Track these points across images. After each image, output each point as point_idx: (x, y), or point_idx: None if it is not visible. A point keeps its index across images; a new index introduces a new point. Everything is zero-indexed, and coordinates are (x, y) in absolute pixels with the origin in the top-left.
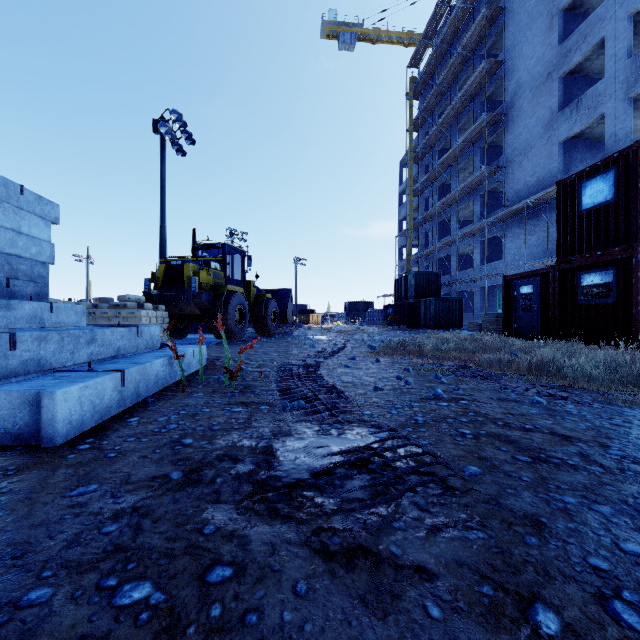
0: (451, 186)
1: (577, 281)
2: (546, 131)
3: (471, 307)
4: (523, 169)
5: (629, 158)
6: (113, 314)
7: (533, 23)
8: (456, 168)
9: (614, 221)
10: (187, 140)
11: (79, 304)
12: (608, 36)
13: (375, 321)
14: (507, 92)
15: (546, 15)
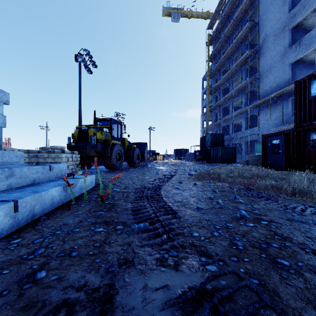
0: (229, 89)
1: (307, 137)
2: (282, 58)
3: (239, 151)
4: (269, 79)
5: None
6: (47, 156)
7: (274, 1)
8: (232, 80)
9: None
10: (93, 65)
11: (29, 151)
12: None
13: (190, 159)
14: (260, 39)
15: None
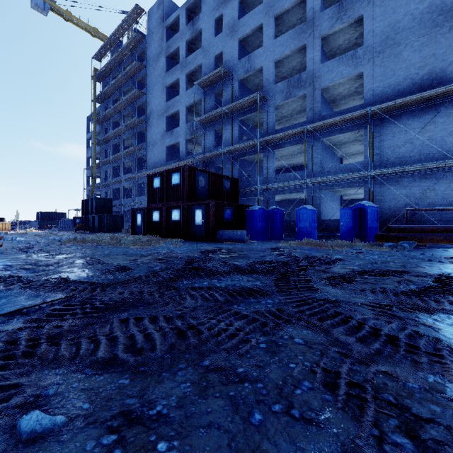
0: (121, 147)
1: (152, 213)
2: (162, 139)
3: None
4: (154, 152)
5: (163, 175)
6: None
7: (157, 84)
8: (123, 138)
9: (160, 194)
10: None
11: None
12: (181, 110)
13: (67, 228)
14: (147, 110)
15: (162, 84)
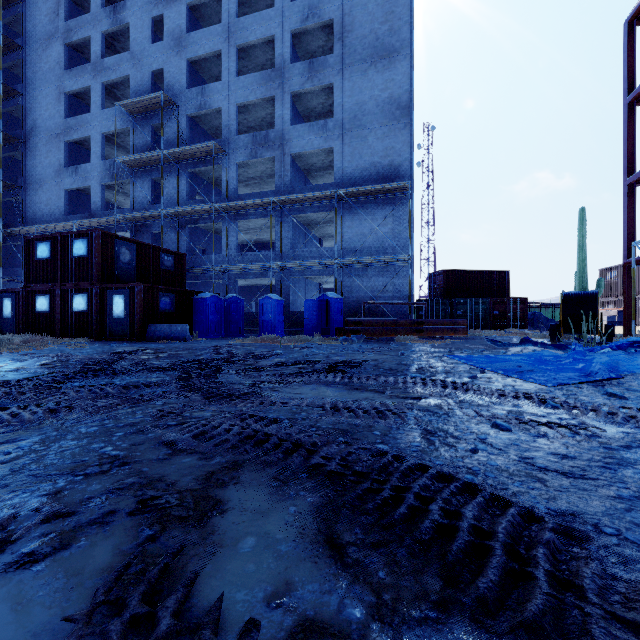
0: None
1: (35, 299)
2: (57, 176)
3: None
4: (39, 197)
5: (56, 239)
6: None
7: (47, 84)
8: None
9: (50, 270)
10: None
11: None
12: (93, 138)
13: None
14: (26, 123)
15: (57, 87)
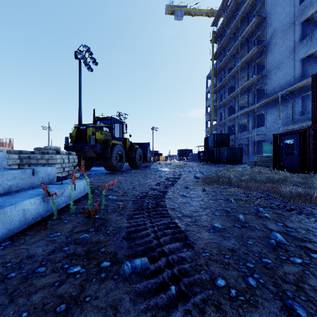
0: (235, 87)
1: None
2: (291, 54)
3: (245, 152)
4: (277, 76)
5: None
6: (40, 157)
7: None
8: (237, 78)
9: None
10: (93, 63)
11: (21, 151)
12: None
13: (193, 159)
14: (267, 34)
15: None
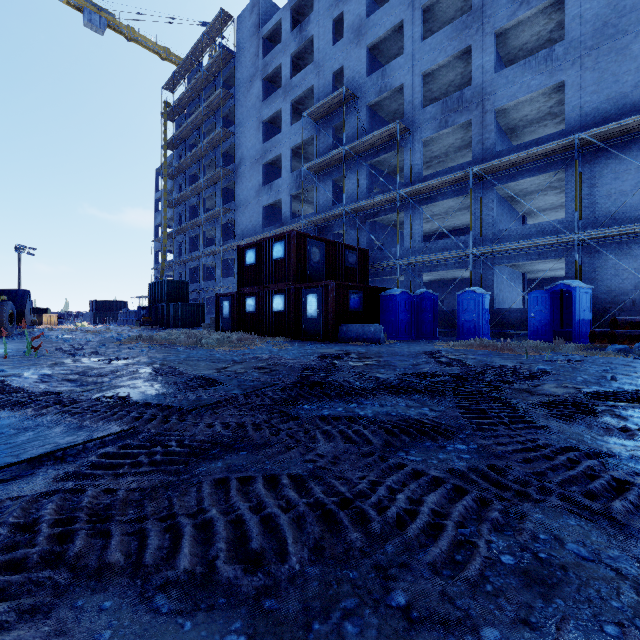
0: (200, 210)
1: (244, 301)
2: (257, 196)
3: None
4: (245, 216)
5: (260, 245)
6: None
7: (250, 119)
8: (204, 197)
9: (256, 273)
10: None
11: None
12: (283, 154)
13: (129, 322)
14: (236, 156)
15: (257, 119)
